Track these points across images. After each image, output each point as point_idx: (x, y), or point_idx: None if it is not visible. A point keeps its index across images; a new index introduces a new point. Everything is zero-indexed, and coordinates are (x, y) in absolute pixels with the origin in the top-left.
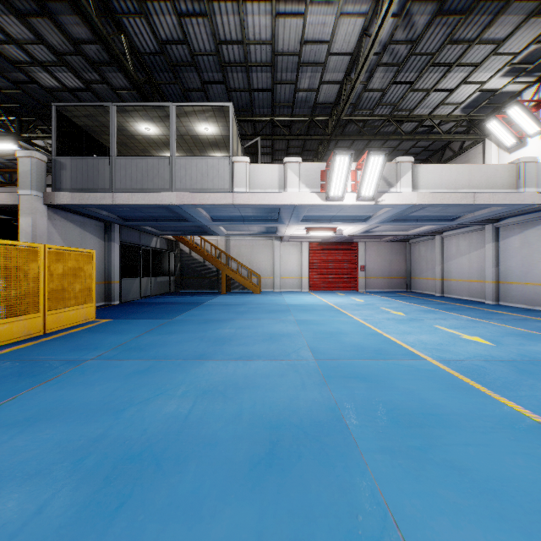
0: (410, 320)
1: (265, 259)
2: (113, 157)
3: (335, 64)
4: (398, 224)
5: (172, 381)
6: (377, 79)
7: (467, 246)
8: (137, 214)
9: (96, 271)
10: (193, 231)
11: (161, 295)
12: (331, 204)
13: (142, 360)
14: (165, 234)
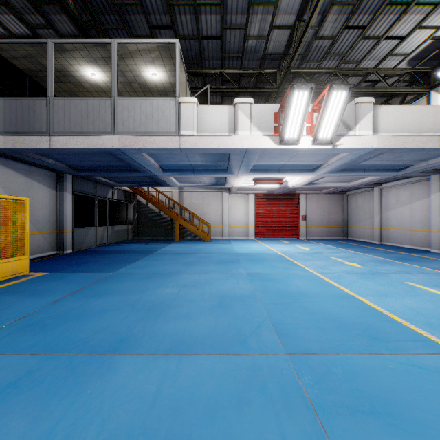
0: (373, 274)
1: (215, 209)
2: (51, 98)
3: (287, 4)
4: (345, 174)
5: (34, 428)
6: (329, 23)
7: (407, 196)
8: (85, 163)
9: (46, 221)
10: (147, 182)
11: (117, 243)
12: (285, 149)
13: (26, 355)
14: (121, 186)
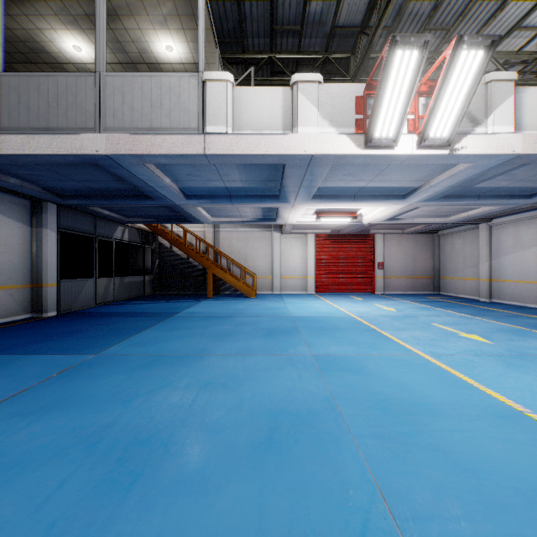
0: (520, 358)
1: (262, 254)
2: None
3: None
4: (448, 203)
5: None
6: None
7: (532, 236)
8: (69, 184)
9: (15, 270)
10: (169, 217)
11: (128, 300)
12: (373, 156)
13: None
14: (132, 222)
